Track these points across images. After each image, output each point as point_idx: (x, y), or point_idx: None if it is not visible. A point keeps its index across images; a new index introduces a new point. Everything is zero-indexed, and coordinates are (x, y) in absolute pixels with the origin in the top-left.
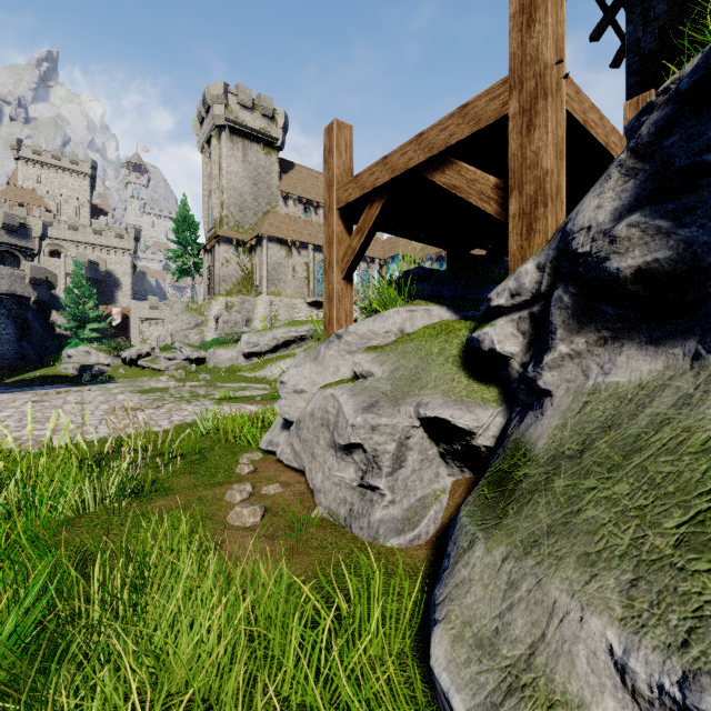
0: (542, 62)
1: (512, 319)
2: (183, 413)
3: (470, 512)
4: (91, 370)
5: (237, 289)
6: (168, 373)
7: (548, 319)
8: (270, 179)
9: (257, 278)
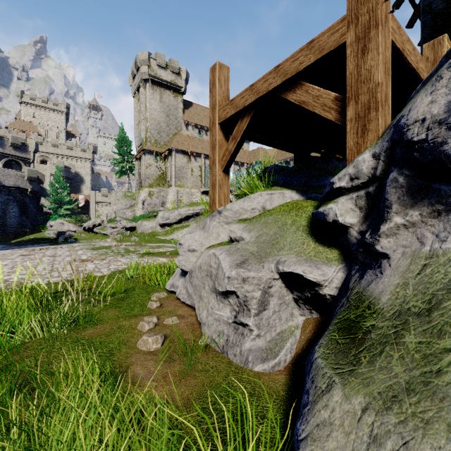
0: (374, 0)
1: (351, 197)
2: (118, 263)
3: (324, 354)
4: (64, 234)
5: (156, 183)
6: (112, 237)
7: (383, 196)
8: (177, 113)
9: (168, 176)
